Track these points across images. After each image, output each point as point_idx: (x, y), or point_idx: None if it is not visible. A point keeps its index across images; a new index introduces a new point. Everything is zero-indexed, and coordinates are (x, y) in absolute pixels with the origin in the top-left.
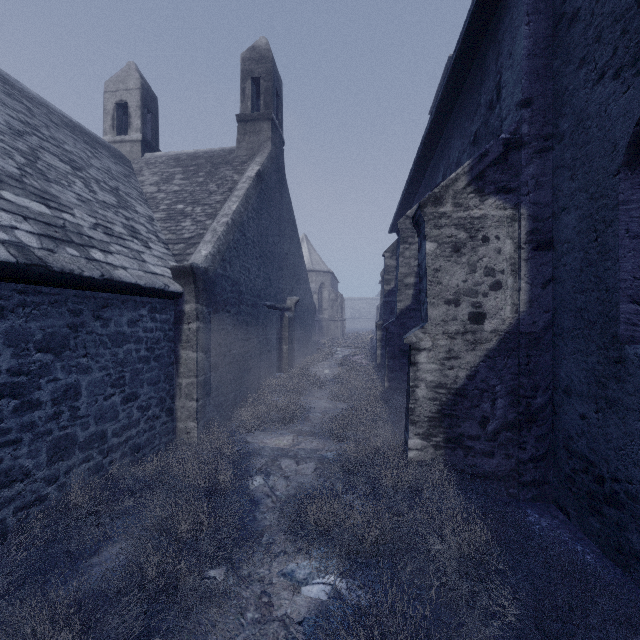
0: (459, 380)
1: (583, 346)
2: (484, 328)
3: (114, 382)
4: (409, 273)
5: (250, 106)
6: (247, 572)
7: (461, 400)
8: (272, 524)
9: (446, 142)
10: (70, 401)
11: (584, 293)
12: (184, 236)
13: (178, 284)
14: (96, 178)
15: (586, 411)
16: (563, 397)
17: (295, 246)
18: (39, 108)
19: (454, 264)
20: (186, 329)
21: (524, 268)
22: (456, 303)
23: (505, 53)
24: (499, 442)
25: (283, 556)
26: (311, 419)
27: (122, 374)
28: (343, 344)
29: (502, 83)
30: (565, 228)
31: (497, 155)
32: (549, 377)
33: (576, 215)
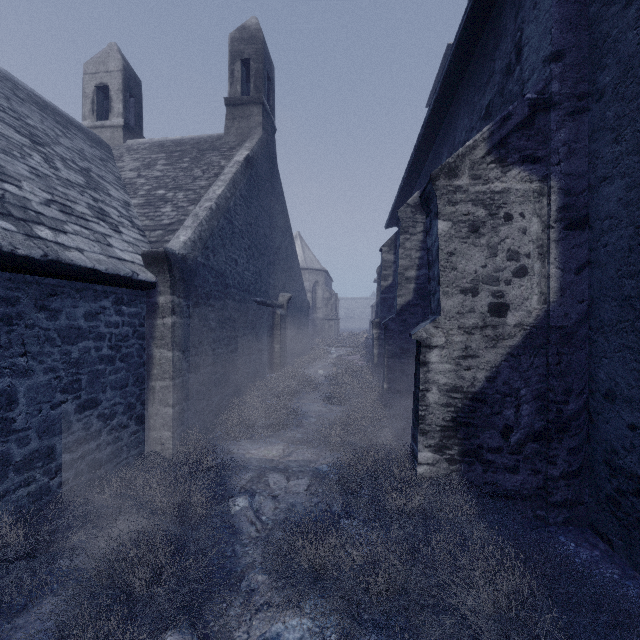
0: (477, 382)
1: (633, 341)
2: (507, 321)
3: (65, 387)
4: (410, 266)
5: (239, 89)
6: (218, 639)
7: (480, 406)
8: (255, 562)
9: (450, 123)
10: (1, 411)
11: (635, 277)
12: (163, 222)
13: (151, 273)
14: (62, 156)
15: (638, 421)
16: (603, 403)
17: (288, 240)
18: (3, 81)
19: (471, 246)
20: (160, 324)
21: (554, 250)
22: (474, 292)
23: (528, 5)
24: (524, 455)
25: (266, 612)
26: (304, 425)
27: (77, 377)
28: (337, 343)
29: (523, 40)
30: (606, 201)
31: (522, 118)
32: (584, 379)
33: (623, 184)
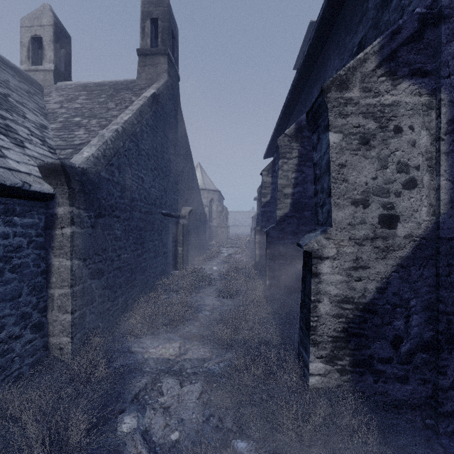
0: (368, 293)
1: None
2: (397, 233)
3: None
4: (287, 184)
5: (149, 43)
6: None
7: (370, 317)
8: None
9: (321, 67)
10: None
11: None
12: (74, 142)
13: (49, 184)
14: None
15: None
16: None
17: (189, 166)
18: None
19: (362, 158)
20: (59, 234)
21: (444, 163)
22: (364, 204)
23: None
24: (414, 365)
25: None
26: (200, 319)
27: None
28: (227, 245)
29: None
30: None
31: (411, 32)
32: None
33: None
